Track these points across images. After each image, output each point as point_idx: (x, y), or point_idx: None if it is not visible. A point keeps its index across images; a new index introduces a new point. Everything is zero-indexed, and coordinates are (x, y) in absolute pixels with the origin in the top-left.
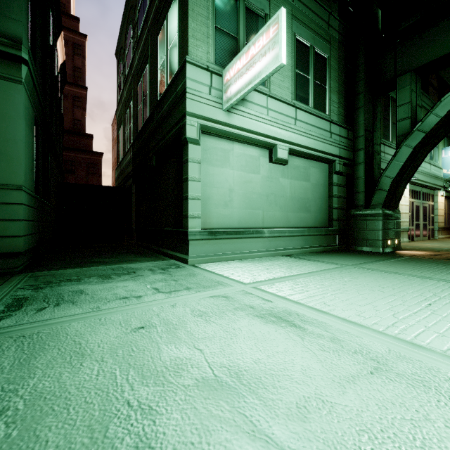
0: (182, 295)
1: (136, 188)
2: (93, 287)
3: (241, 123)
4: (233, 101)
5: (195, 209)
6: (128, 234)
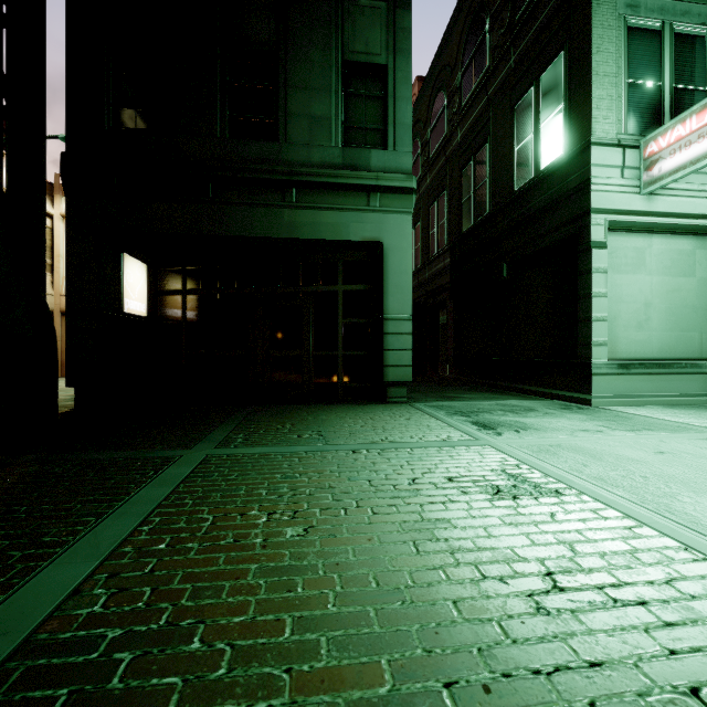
0: (653, 434)
1: (457, 306)
2: (520, 419)
3: (668, 206)
4: (665, 182)
5: (600, 333)
6: (431, 366)
